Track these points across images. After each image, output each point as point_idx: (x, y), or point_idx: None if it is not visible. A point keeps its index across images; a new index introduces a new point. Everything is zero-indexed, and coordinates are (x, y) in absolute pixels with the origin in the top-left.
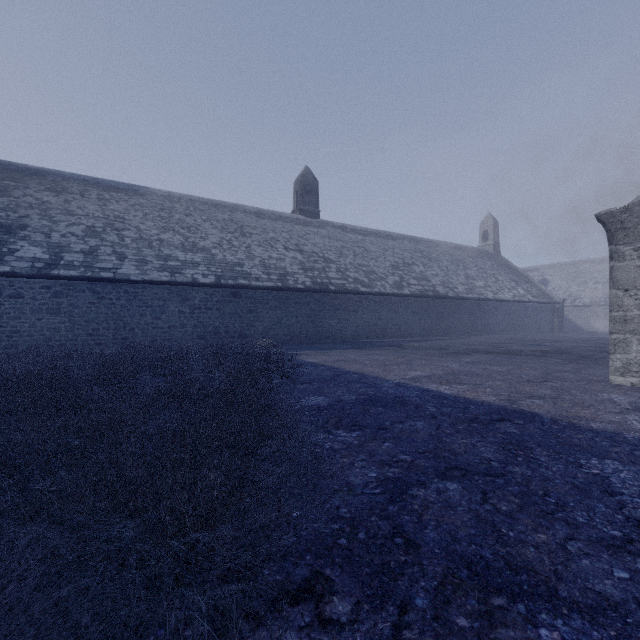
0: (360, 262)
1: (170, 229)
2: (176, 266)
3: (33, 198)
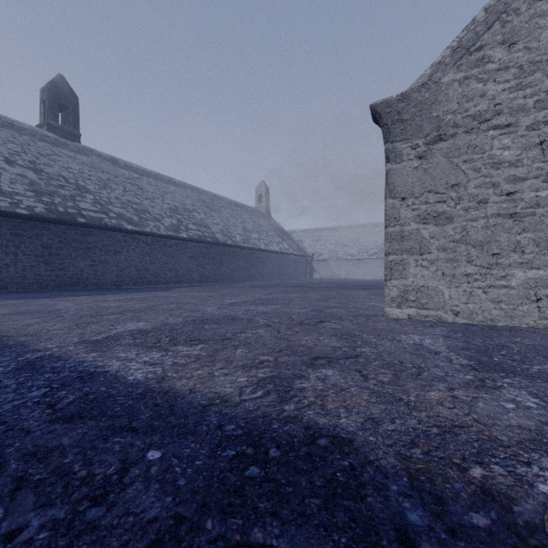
0: (131, 199)
1: None
2: None
3: None
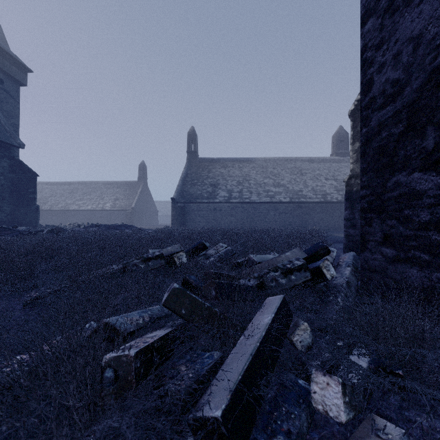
0: None
1: (267, 177)
2: (272, 194)
3: (218, 172)
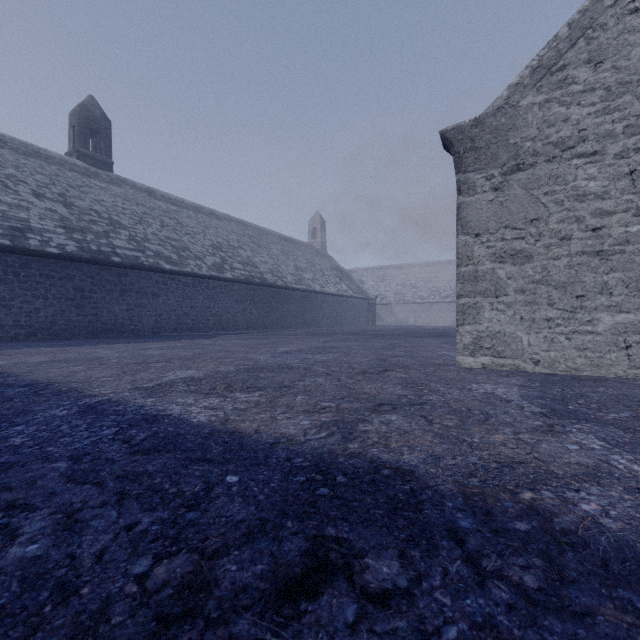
0: (169, 235)
1: None
2: None
3: None
